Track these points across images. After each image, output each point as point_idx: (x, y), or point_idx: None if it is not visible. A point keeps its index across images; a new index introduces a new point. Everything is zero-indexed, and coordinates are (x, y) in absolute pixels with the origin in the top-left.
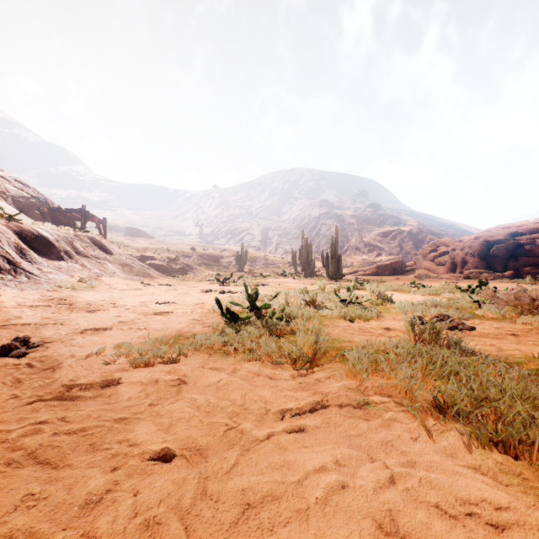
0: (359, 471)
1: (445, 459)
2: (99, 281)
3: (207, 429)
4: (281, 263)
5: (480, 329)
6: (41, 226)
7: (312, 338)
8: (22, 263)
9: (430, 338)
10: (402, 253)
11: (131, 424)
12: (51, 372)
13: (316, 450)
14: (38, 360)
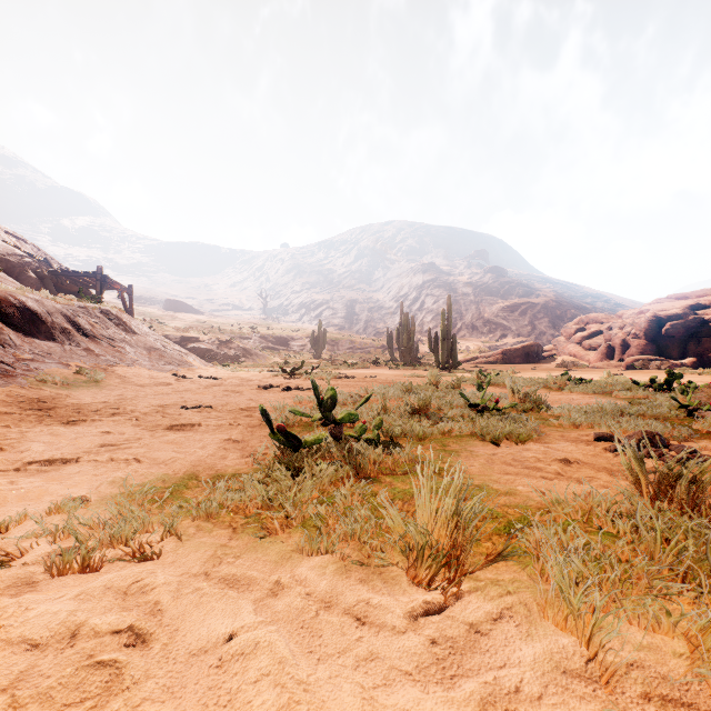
0: None
1: None
2: (109, 373)
3: None
4: (372, 347)
5: None
6: (27, 294)
7: (447, 506)
8: None
9: (690, 500)
10: (535, 334)
11: None
12: None
13: None
14: None
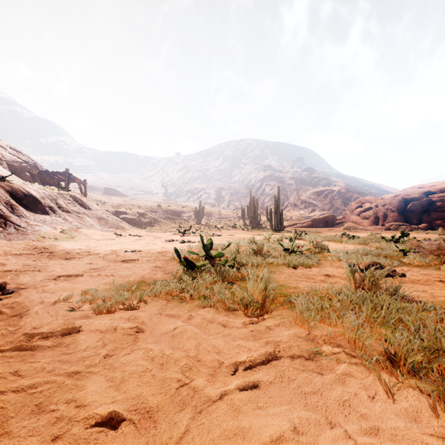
0: (319, 441)
1: (410, 425)
2: (78, 232)
3: (159, 386)
4: (232, 217)
5: (410, 276)
6: (29, 186)
7: (262, 287)
8: (11, 217)
9: (370, 286)
10: (333, 209)
11: (83, 378)
12: (18, 319)
13: (271, 412)
14: (9, 306)
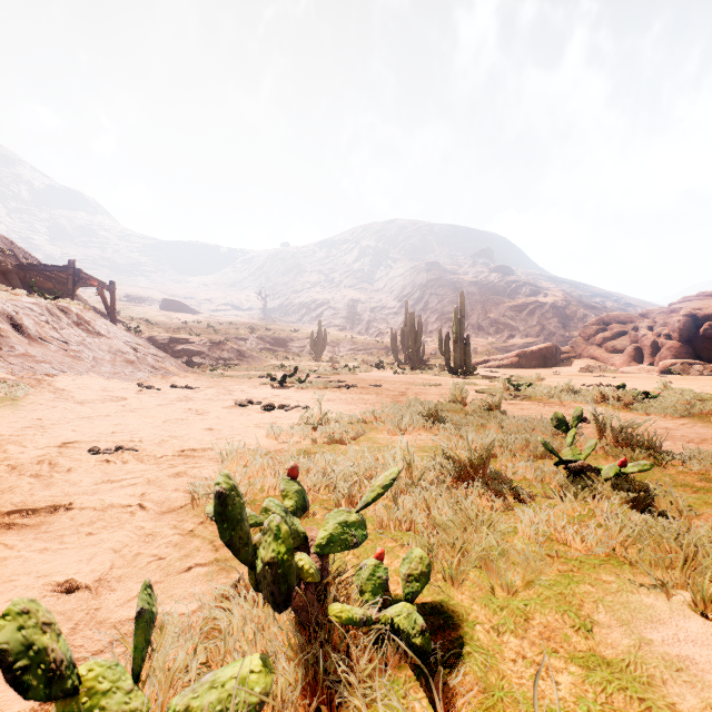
0: None
1: None
2: (42, 385)
3: None
4: (375, 348)
5: None
6: None
7: None
8: None
9: None
10: (544, 335)
11: None
12: None
13: None
14: None
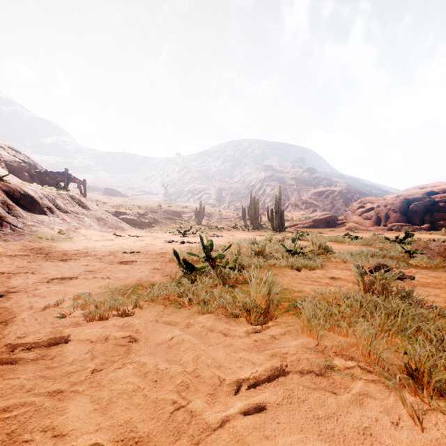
0: None
1: None
2: (77, 233)
3: (151, 410)
4: (233, 217)
5: (419, 278)
6: (27, 186)
7: (265, 291)
8: (8, 217)
9: (381, 291)
10: (334, 210)
11: (66, 399)
12: (3, 327)
13: (280, 443)
14: None
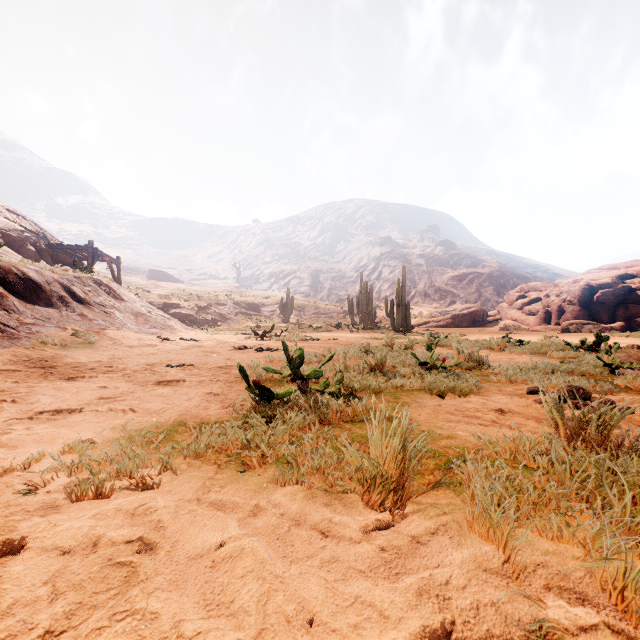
0: None
1: None
2: (101, 335)
3: None
4: (335, 312)
5: None
6: (28, 265)
7: (396, 444)
8: None
9: (599, 440)
10: (481, 301)
11: None
12: None
13: None
14: None
